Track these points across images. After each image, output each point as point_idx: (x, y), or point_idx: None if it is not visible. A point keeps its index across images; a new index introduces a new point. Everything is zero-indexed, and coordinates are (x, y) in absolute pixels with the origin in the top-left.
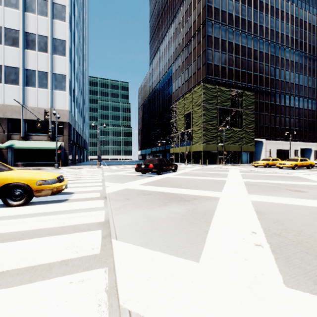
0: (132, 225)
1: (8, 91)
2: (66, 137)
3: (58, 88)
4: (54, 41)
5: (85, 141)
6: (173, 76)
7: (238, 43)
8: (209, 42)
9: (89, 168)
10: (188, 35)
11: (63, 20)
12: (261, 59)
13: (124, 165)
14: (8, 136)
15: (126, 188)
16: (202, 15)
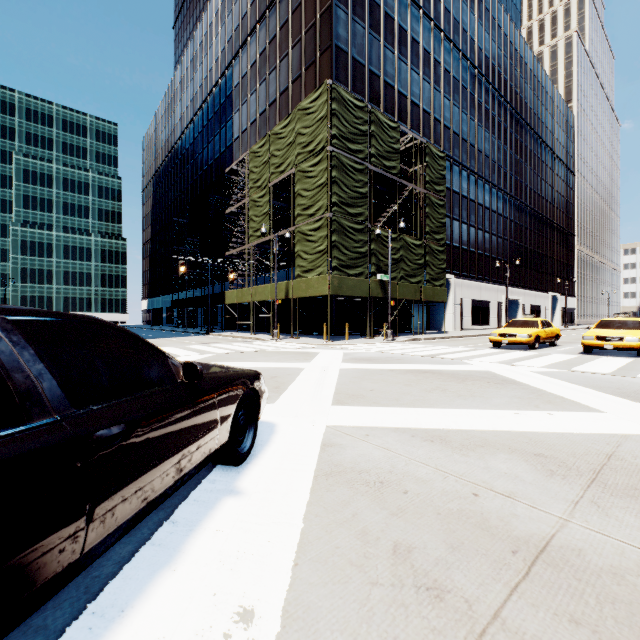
0: None
1: None
2: None
3: None
4: None
5: None
6: (235, 94)
7: (405, 26)
8: None
9: None
10: None
11: None
12: (447, 88)
13: None
14: None
15: None
16: None
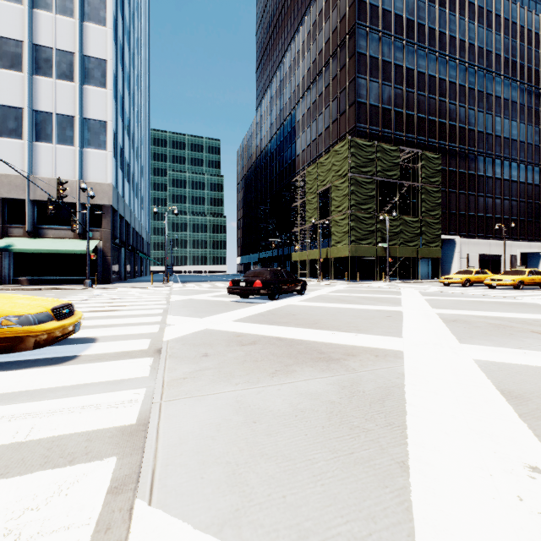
0: (203, 438)
1: (3, 149)
2: (106, 233)
3: (92, 145)
4: (86, 62)
5: (144, 241)
6: (297, 127)
7: (412, 67)
8: (361, 66)
9: (148, 287)
10: (324, 54)
11: (101, 23)
12: (453, 96)
13: (211, 282)
14: (3, 231)
15: (206, 328)
16: (349, 17)
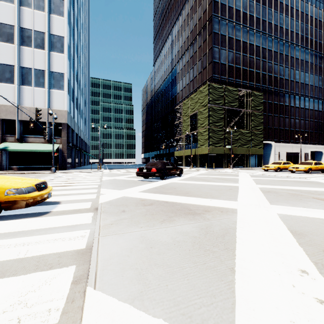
0: (123, 256)
1: (2, 90)
2: (64, 140)
3: (55, 87)
4: (52, 38)
5: (86, 144)
6: (178, 76)
7: (246, 41)
8: (215, 40)
9: (89, 172)
10: (193, 33)
11: (61, 15)
12: (270, 58)
13: (126, 169)
14: (2, 138)
15: (123, 196)
16: (208, 11)
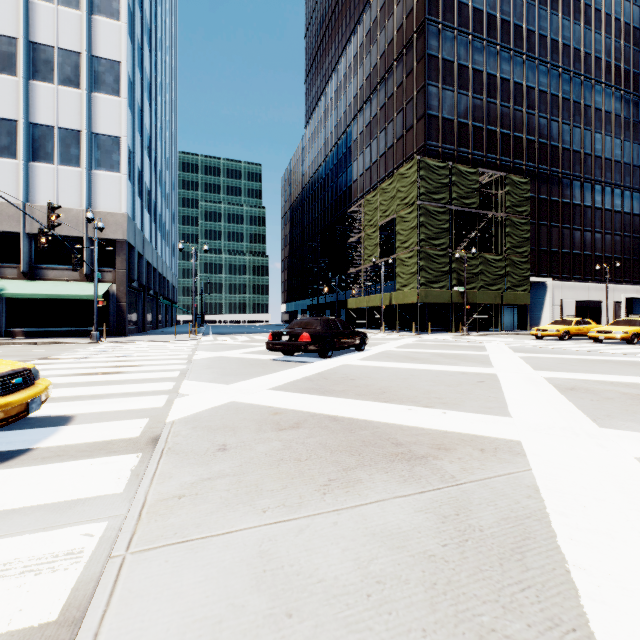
0: None
1: None
2: (120, 274)
3: (103, 166)
4: (95, 64)
5: (169, 284)
6: (354, 147)
7: (494, 72)
8: (432, 70)
9: (170, 340)
10: (386, 57)
11: (114, 16)
12: (543, 108)
13: (249, 335)
14: None
15: (231, 401)
16: (417, 11)
